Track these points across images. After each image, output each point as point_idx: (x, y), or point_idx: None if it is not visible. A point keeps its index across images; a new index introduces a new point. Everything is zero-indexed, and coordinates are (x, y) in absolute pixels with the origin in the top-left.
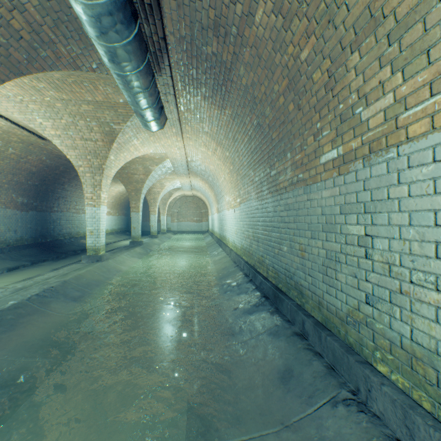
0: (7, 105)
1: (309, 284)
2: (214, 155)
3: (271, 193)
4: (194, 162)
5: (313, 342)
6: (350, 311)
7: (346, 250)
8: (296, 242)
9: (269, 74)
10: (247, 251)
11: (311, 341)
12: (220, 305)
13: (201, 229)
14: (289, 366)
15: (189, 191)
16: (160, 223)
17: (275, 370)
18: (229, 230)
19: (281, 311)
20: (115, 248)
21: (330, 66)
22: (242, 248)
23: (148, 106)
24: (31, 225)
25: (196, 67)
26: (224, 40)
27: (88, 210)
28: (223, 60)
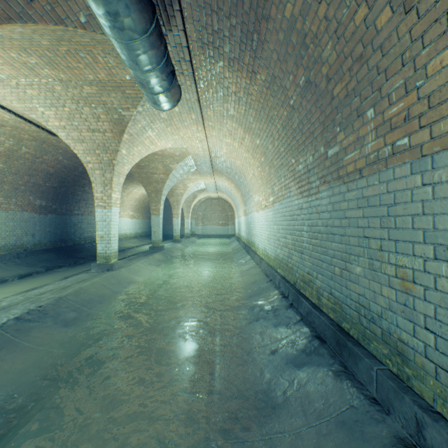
0: (4, 92)
1: (426, 346)
2: (241, 146)
3: (328, 183)
4: (218, 159)
5: None
6: None
7: None
8: (387, 262)
9: None
10: (283, 264)
11: None
12: (251, 342)
13: (227, 233)
14: None
15: (214, 193)
16: (184, 227)
17: None
18: (258, 235)
19: (353, 372)
20: (135, 253)
21: None
22: (277, 258)
23: (151, 66)
24: (50, 229)
25: (216, 9)
26: None
27: (98, 212)
28: None
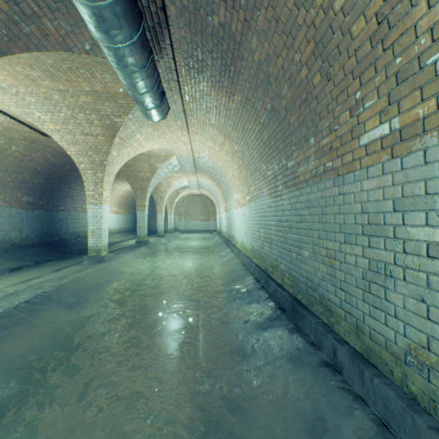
0: (3, 98)
1: (341, 300)
2: (222, 150)
3: (288, 188)
4: (201, 159)
5: (350, 379)
6: (412, 347)
7: (406, 262)
8: (322, 247)
9: (289, 41)
10: (257, 254)
11: (346, 377)
12: (229, 316)
13: (209, 228)
14: (319, 412)
15: (196, 190)
16: (167, 222)
17: (301, 416)
18: (237, 230)
19: (302, 328)
20: (121, 247)
21: (381, 6)
22: (252, 250)
23: (147, 90)
24: (37, 224)
25: (200, 45)
26: (234, 4)
27: (90, 209)
28: (232, 32)
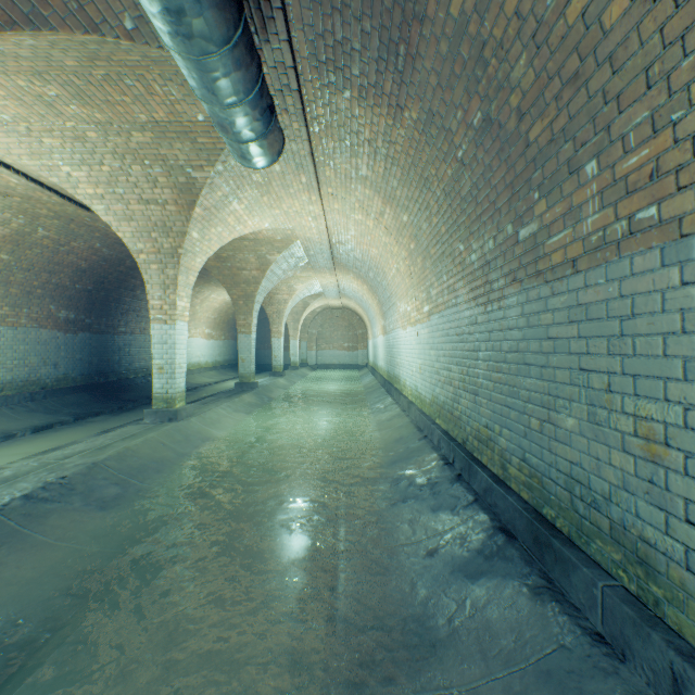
0: (8, 142)
1: (689, 551)
2: (379, 226)
3: (519, 282)
4: (343, 246)
5: None
6: None
7: None
8: (621, 412)
9: None
10: (445, 411)
11: None
12: (395, 536)
13: (356, 362)
14: None
15: (335, 300)
16: (289, 352)
17: None
18: (405, 365)
19: (562, 589)
20: (214, 393)
21: None
22: (435, 402)
23: (236, 97)
24: (81, 355)
25: (340, 6)
26: None
27: (155, 329)
28: None
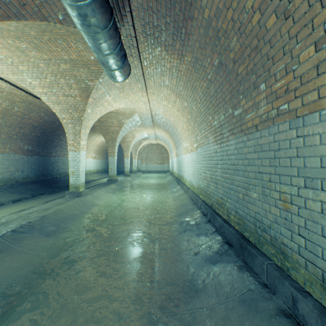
0: (2, 68)
1: (299, 247)
2: (174, 107)
3: (234, 134)
4: (157, 116)
5: None
6: None
7: None
8: (274, 190)
9: None
10: (203, 191)
11: None
12: (180, 247)
13: (163, 170)
14: None
15: (154, 141)
16: (132, 165)
17: None
18: (186, 171)
19: (251, 266)
20: (97, 184)
21: None
22: (199, 188)
23: (109, 51)
24: (35, 166)
25: (156, 11)
26: None
27: (70, 154)
28: None
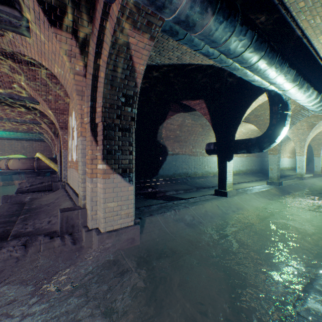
0: None
1: None
2: None
3: None
4: None
5: None
6: None
7: None
8: None
9: None
10: None
11: None
12: None
13: None
14: None
15: None
16: None
17: None
18: None
19: None
20: None
21: None
22: None
23: None
24: (258, 164)
25: None
26: None
27: (297, 157)
28: None
